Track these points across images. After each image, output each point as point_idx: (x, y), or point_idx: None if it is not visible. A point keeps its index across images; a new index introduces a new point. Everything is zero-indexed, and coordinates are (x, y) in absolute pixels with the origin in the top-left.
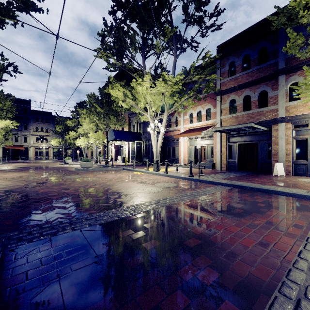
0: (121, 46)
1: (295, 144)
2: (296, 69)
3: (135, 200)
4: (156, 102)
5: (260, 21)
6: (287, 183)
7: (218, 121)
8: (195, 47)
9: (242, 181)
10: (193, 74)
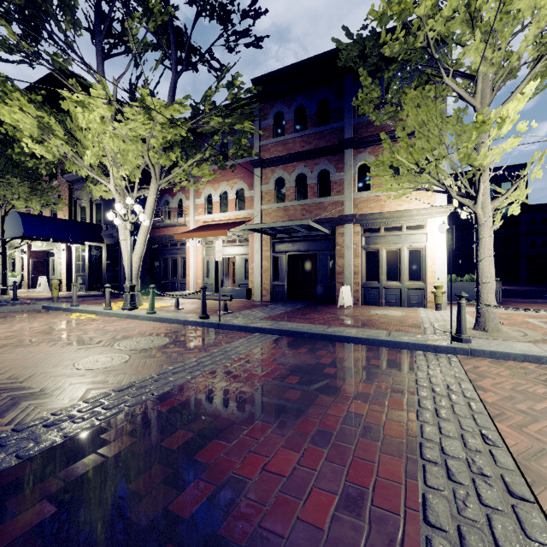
0: (33, 5)
1: (365, 257)
2: (366, 143)
3: (21, 410)
4: (130, 157)
5: (320, 54)
6: (359, 319)
7: (257, 213)
8: (216, 69)
9: (296, 321)
10: (211, 115)
